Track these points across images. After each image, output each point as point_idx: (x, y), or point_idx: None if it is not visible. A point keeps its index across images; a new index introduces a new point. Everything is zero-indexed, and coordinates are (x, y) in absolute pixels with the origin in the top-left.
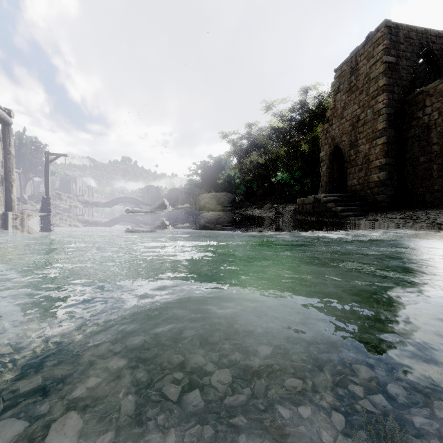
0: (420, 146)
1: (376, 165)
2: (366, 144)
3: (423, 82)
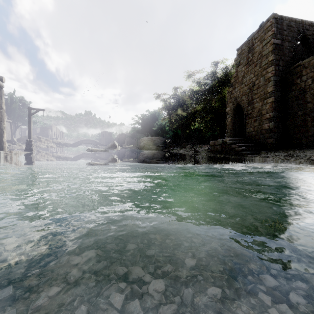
0: (298, 104)
1: (267, 117)
2: (259, 102)
3: (299, 58)
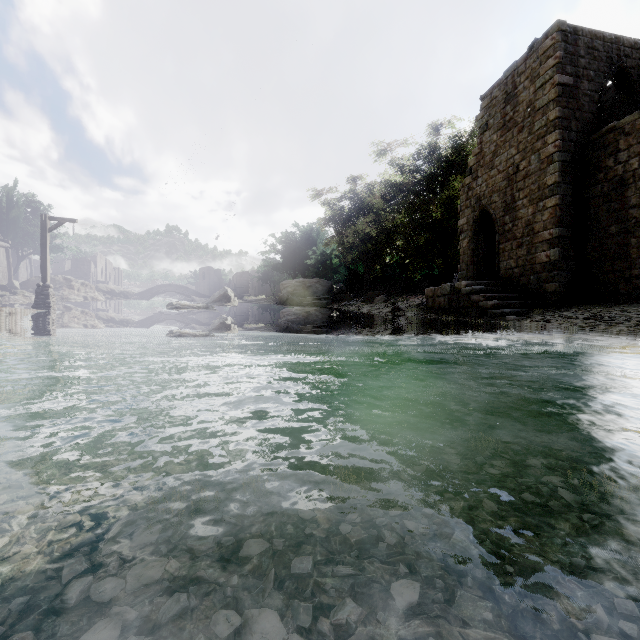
0: (610, 210)
1: (545, 238)
2: (529, 207)
3: (610, 117)
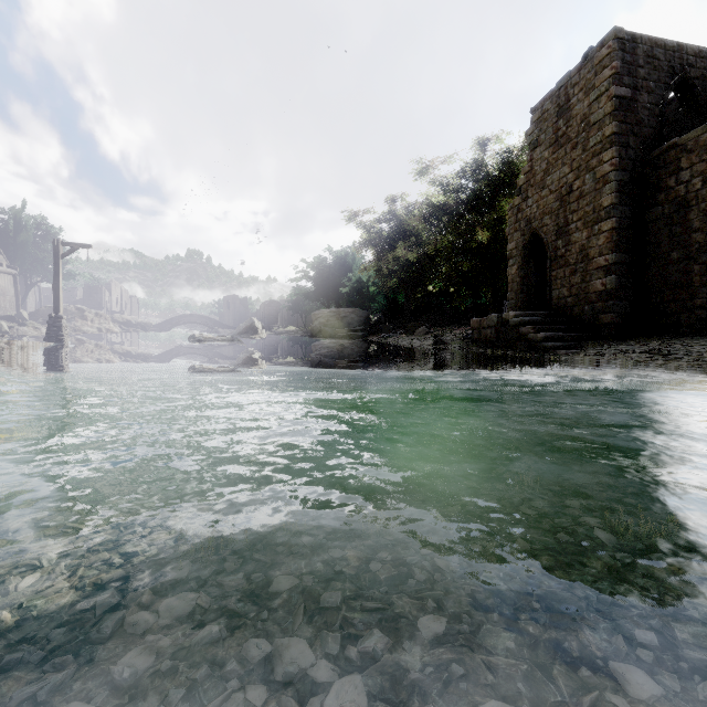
0: (672, 234)
1: (600, 264)
2: (583, 230)
3: (673, 131)
